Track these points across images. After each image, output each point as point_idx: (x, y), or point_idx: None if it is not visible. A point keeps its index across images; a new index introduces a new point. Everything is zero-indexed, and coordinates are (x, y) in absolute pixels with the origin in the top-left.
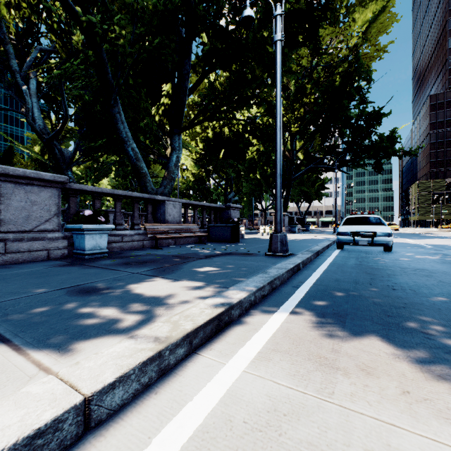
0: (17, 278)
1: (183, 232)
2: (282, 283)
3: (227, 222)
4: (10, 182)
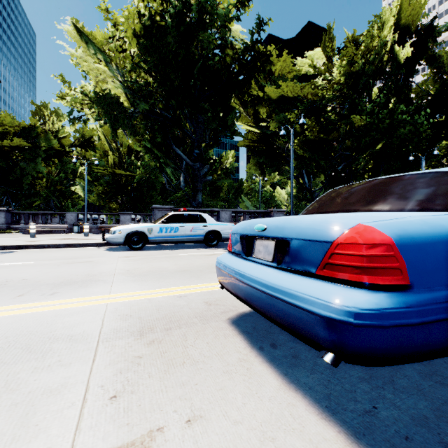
0: None
1: None
2: None
3: None
4: None
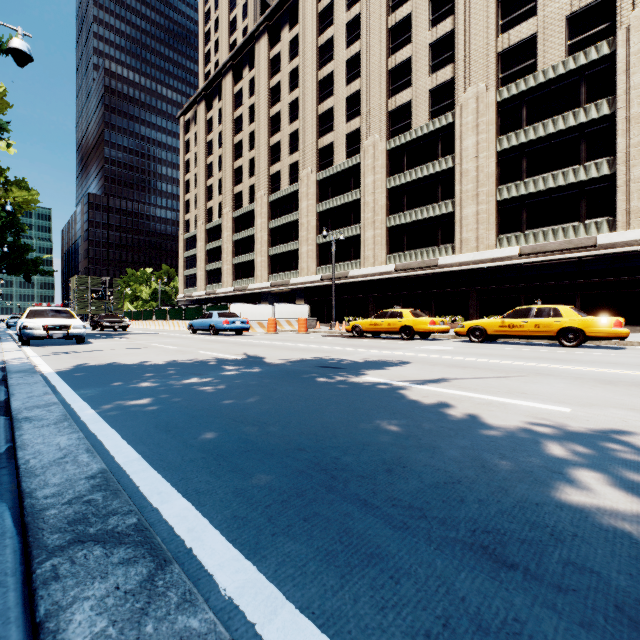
0: None
1: None
2: None
3: None
4: None
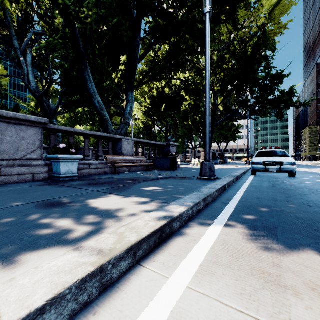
0: (3, 194)
1: (135, 162)
2: (213, 200)
3: (167, 155)
4: (4, 122)
